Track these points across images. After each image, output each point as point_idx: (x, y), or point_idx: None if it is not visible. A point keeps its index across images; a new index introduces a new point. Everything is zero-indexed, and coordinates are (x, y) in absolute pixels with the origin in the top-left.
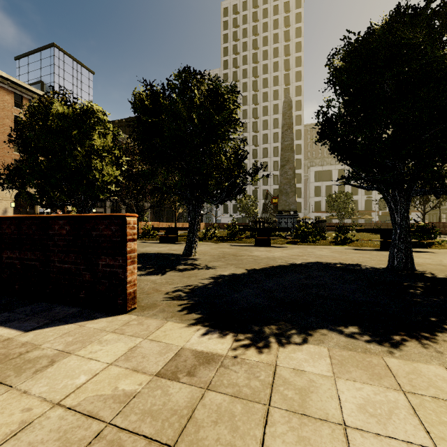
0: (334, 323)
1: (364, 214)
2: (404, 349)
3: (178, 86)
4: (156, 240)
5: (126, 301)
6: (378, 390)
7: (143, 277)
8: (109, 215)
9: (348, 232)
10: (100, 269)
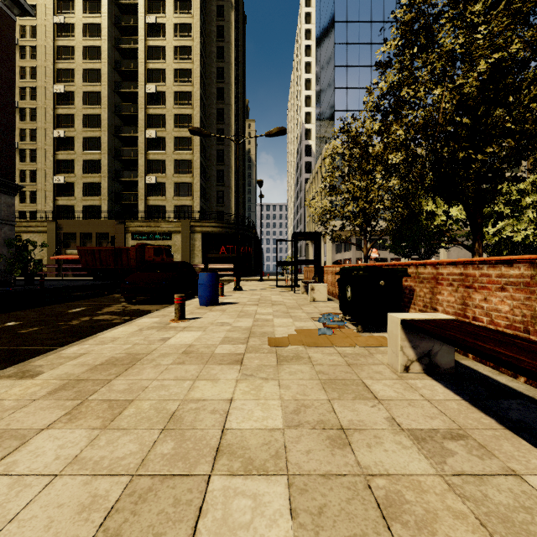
0: None
1: None
2: None
3: None
4: None
5: None
6: None
7: None
8: None
9: None
10: None
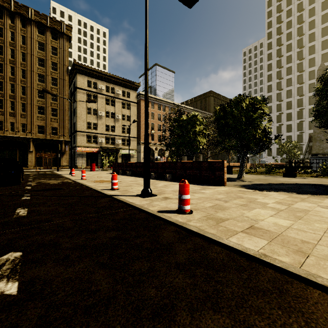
0: (288, 192)
1: None
2: (303, 195)
3: (235, 103)
4: None
5: (224, 183)
6: (284, 195)
7: None
8: (219, 161)
9: None
10: (216, 175)
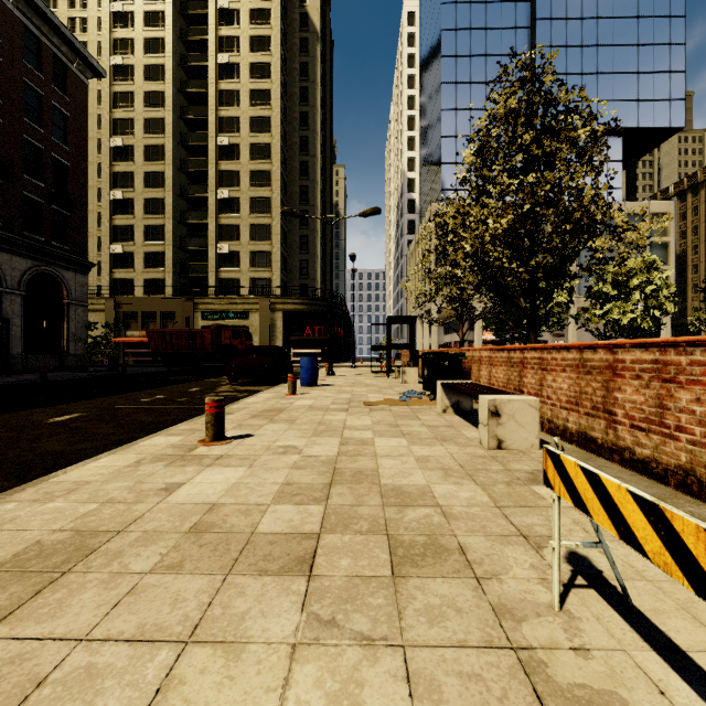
0: None
1: None
2: None
3: None
4: None
5: None
6: None
7: None
8: None
9: None
10: None
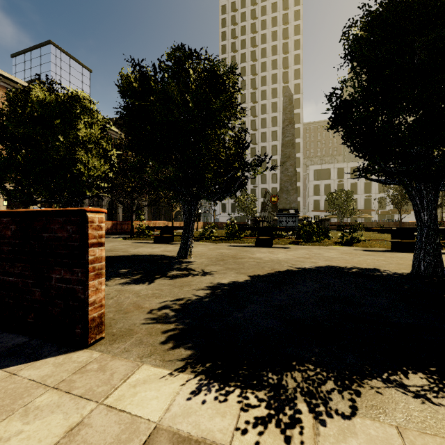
0: (386, 367)
1: (363, 212)
2: None
3: (171, 68)
4: (151, 240)
5: (87, 330)
6: None
7: (126, 287)
8: (64, 210)
9: (355, 231)
10: (53, 285)
